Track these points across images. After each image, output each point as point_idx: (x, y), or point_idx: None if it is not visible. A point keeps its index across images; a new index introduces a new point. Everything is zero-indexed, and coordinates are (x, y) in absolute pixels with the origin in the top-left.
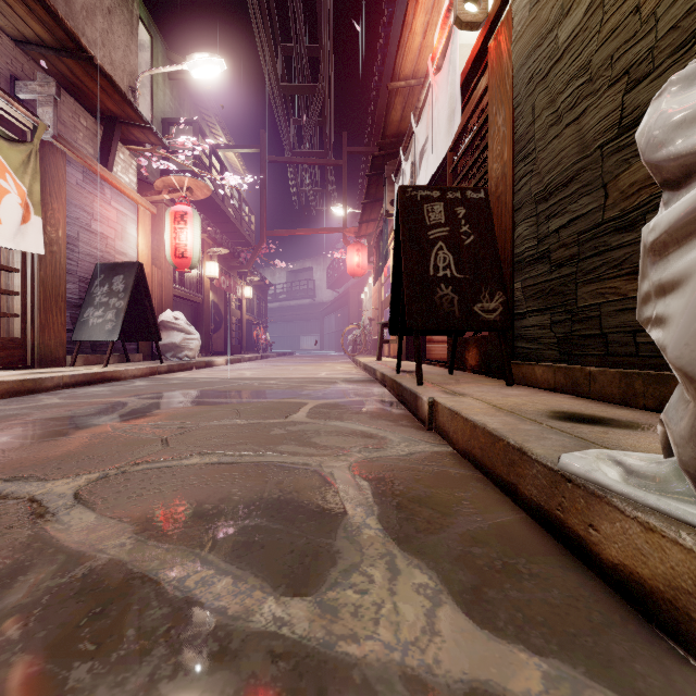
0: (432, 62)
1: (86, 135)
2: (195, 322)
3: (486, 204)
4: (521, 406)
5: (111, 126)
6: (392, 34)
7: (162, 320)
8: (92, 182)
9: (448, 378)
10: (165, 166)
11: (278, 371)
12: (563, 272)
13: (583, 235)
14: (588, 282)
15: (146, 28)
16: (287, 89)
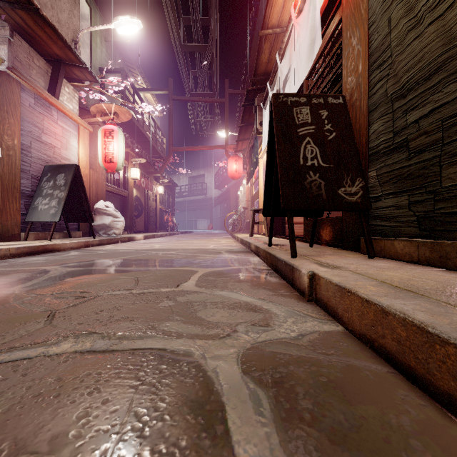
0: (294, 8)
1: (38, 72)
2: (122, 210)
3: (344, 108)
4: (410, 282)
5: (57, 66)
6: (260, 6)
7: (96, 207)
8: (43, 105)
9: (312, 251)
10: (98, 97)
11: (179, 244)
12: (424, 157)
13: (448, 120)
14: (456, 162)
15: (86, 1)
16: (187, 48)
